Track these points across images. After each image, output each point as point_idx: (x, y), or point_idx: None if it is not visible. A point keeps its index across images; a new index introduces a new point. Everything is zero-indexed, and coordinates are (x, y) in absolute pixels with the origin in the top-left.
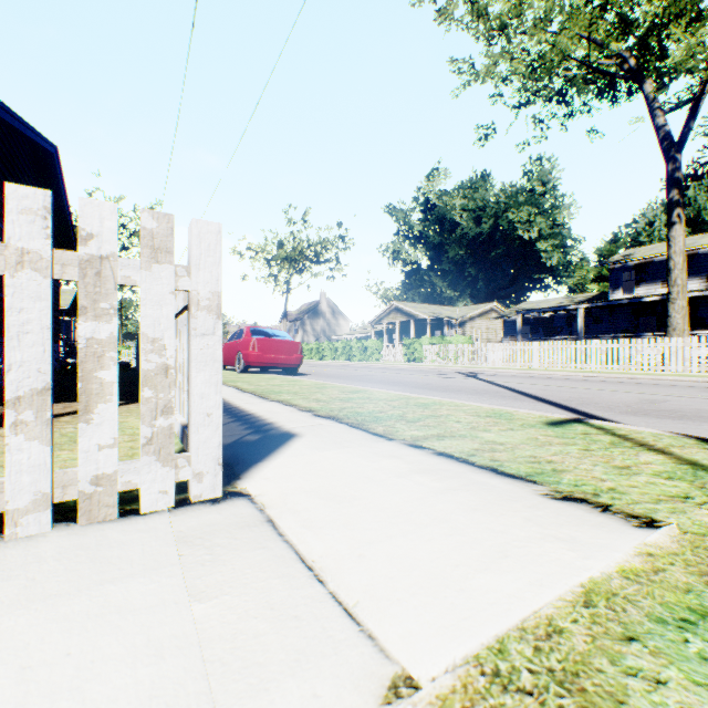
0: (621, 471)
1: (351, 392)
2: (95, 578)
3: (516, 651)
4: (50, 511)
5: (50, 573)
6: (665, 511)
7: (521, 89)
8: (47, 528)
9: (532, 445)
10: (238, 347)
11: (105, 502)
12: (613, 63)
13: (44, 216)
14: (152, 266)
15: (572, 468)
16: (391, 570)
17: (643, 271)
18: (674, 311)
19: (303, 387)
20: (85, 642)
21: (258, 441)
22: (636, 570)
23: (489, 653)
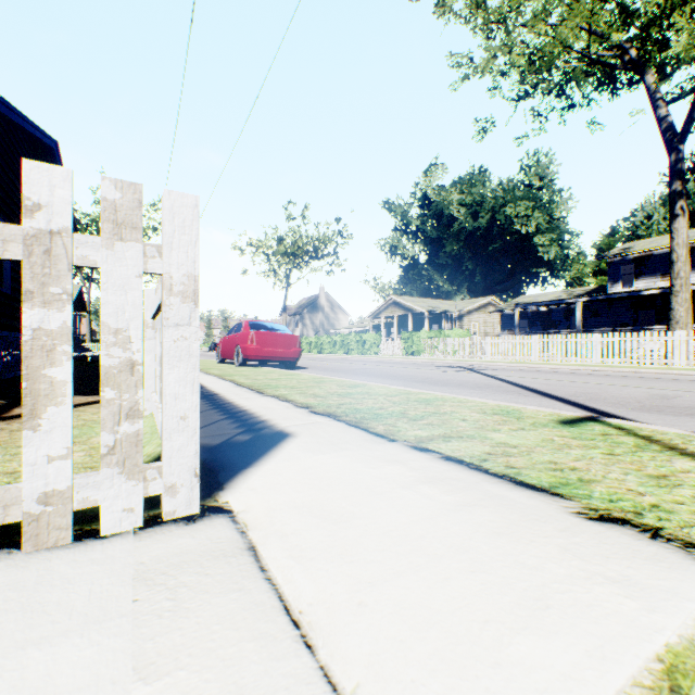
0: (658, 482)
1: (349, 386)
2: (18, 637)
3: None
4: None
5: None
6: None
7: (520, 81)
8: None
9: (549, 448)
10: (237, 341)
11: (56, 524)
12: (613, 55)
13: None
14: (114, 243)
15: (601, 477)
16: (400, 628)
17: (642, 264)
18: (677, 304)
19: (301, 381)
20: None
21: (248, 442)
22: None
23: None
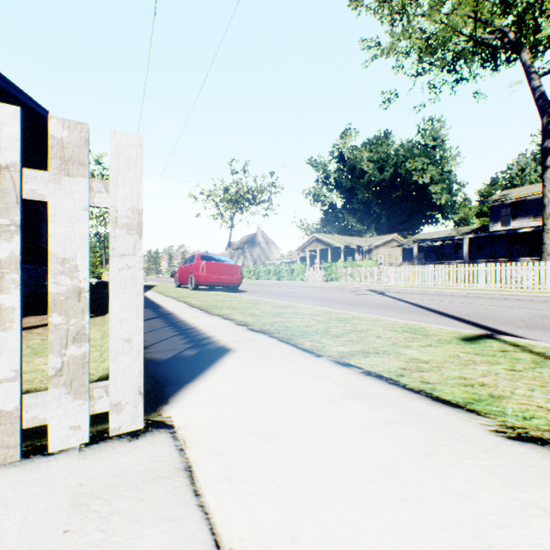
0: None
1: (281, 307)
2: None
3: None
4: None
5: None
6: None
7: (419, 60)
8: None
9: (457, 363)
10: (190, 270)
11: (4, 443)
12: (495, 38)
13: None
14: (61, 178)
15: (510, 393)
16: None
17: (517, 208)
18: (548, 239)
19: (241, 303)
20: None
21: (194, 357)
22: None
23: None
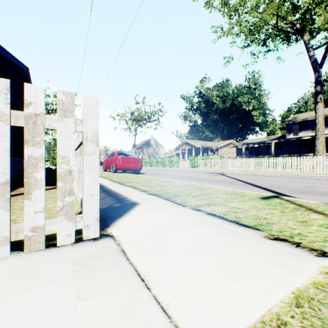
0: (302, 224)
1: (165, 182)
2: (27, 284)
3: None
4: (9, 246)
5: (3, 281)
6: None
7: (245, 39)
8: (7, 254)
9: (255, 209)
10: (112, 161)
11: (38, 240)
12: (288, 26)
13: (6, 92)
14: (62, 119)
15: (277, 222)
16: (186, 281)
17: (302, 125)
18: (318, 143)
19: (142, 180)
20: (14, 327)
21: (119, 207)
22: (321, 283)
23: None
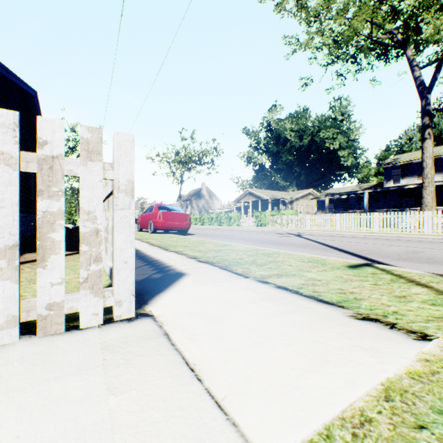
0: (400, 299)
1: (221, 245)
2: (44, 376)
3: (339, 436)
4: (18, 328)
5: (13, 372)
6: (433, 328)
7: (328, 54)
8: (15, 339)
9: (339, 281)
10: (150, 217)
11: (56, 321)
12: (387, 37)
13: (14, 129)
14: (87, 163)
15: (367, 297)
16: (248, 371)
17: (405, 169)
18: (426, 194)
19: (191, 242)
20: (31, 427)
21: (160, 278)
22: (419, 372)
23: (320, 438)
